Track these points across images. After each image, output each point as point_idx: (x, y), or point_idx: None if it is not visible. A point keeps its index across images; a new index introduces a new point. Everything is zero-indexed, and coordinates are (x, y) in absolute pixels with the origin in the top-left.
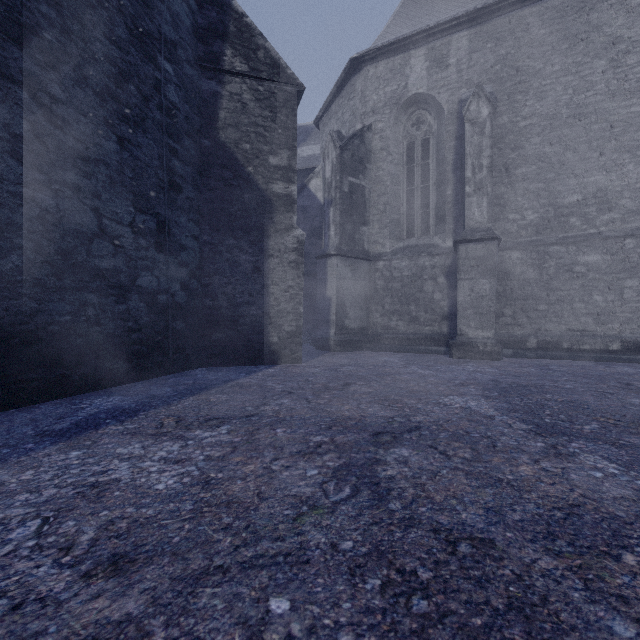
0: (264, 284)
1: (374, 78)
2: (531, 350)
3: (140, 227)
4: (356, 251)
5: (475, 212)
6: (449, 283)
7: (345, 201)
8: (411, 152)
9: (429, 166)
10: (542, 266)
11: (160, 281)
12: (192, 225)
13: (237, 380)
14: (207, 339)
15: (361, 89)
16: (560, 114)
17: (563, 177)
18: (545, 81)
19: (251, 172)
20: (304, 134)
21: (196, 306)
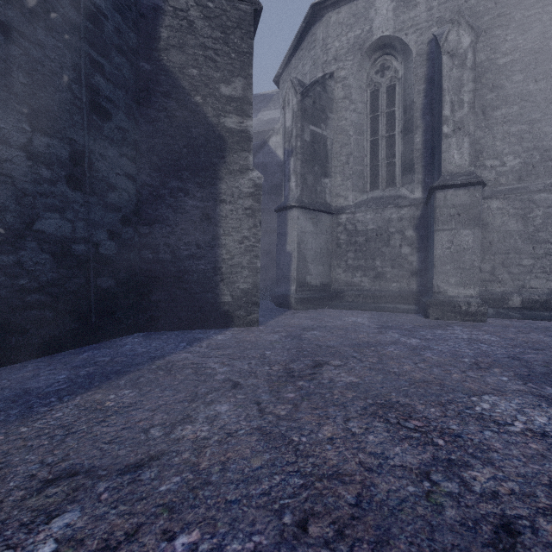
0: (215, 234)
1: (336, 24)
2: (515, 309)
3: (41, 153)
4: (318, 204)
5: (454, 154)
6: (418, 236)
7: (306, 150)
8: (375, 100)
9: (395, 114)
10: (527, 216)
11: (76, 226)
12: (126, 162)
13: (170, 356)
14: (146, 299)
15: (322, 37)
16: (547, 47)
17: (551, 117)
18: (529, 11)
19: (199, 102)
20: (265, 101)
21: (131, 259)
